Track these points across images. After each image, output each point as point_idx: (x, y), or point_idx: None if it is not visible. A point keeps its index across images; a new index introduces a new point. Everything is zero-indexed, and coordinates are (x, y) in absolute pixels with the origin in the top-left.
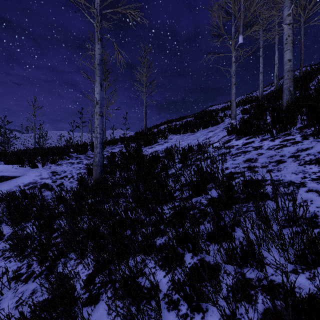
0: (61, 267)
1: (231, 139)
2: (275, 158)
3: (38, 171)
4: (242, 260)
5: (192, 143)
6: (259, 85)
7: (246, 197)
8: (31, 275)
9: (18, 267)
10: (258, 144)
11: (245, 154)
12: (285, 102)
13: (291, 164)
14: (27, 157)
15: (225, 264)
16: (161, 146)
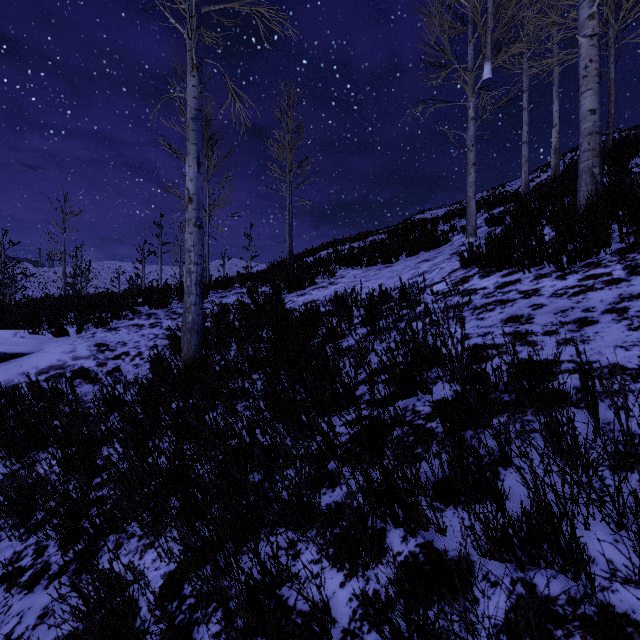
0: (108, 555)
1: (469, 276)
2: (572, 315)
3: (68, 343)
4: (527, 552)
5: (387, 284)
6: (522, 167)
7: (517, 400)
8: (42, 573)
9: (15, 554)
10: (530, 286)
11: (503, 306)
12: (583, 198)
13: (611, 327)
14: (46, 313)
15: (483, 558)
16: (323, 292)
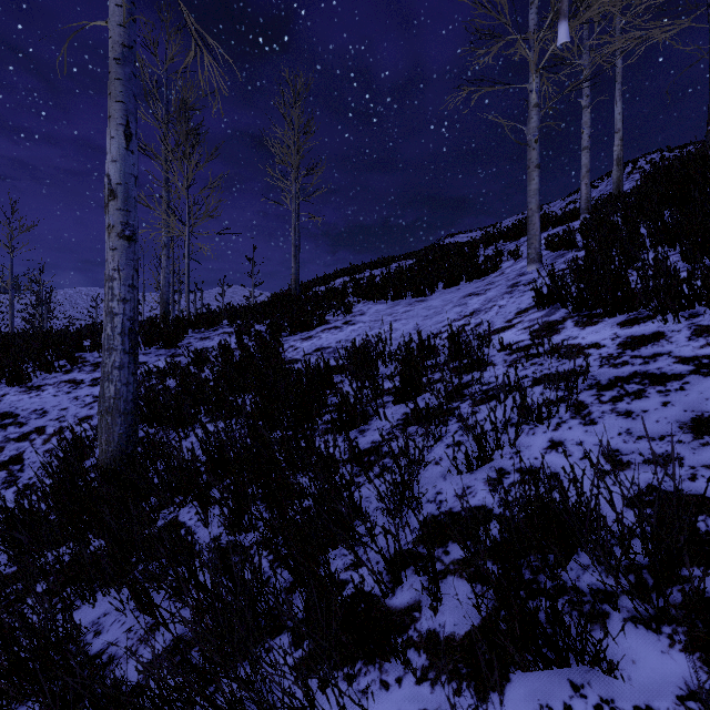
0: None
1: (557, 322)
2: None
3: None
4: None
5: (424, 327)
6: (582, 179)
7: None
8: None
9: None
10: (696, 348)
11: (663, 388)
12: None
13: None
14: None
15: None
16: (336, 335)
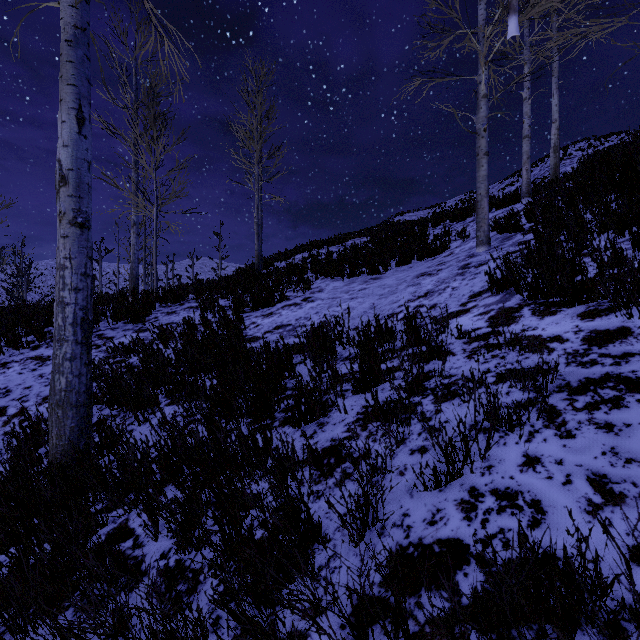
0: None
1: (513, 309)
2: None
3: None
4: None
5: (380, 306)
6: (523, 165)
7: None
8: None
9: None
10: None
11: None
12: None
13: None
14: None
15: None
16: (296, 312)
